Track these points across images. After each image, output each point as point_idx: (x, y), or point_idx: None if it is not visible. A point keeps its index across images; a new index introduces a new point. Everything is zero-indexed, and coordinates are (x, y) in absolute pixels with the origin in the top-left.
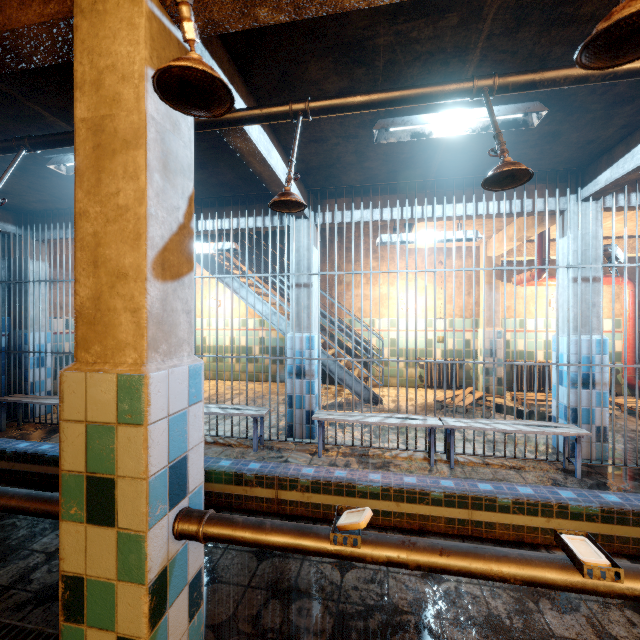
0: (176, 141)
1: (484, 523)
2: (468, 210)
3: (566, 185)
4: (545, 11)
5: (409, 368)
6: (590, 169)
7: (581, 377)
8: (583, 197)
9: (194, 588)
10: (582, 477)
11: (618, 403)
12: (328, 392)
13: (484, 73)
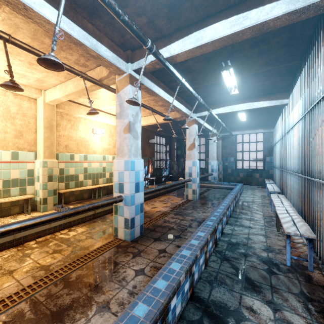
0: (191, 133)
1: None
2: None
3: None
4: (192, 81)
5: None
6: None
7: None
8: None
9: (193, 191)
10: (290, 267)
11: None
12: None
13: (211, 80)
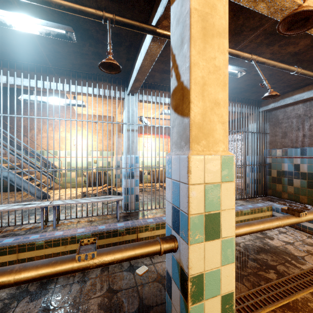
0: None
1: (27, 259)
2: (77, 89)
3: (124, 86)
4: None
5: (78, 177)
6: (129, 80)
7: (129, 174)
8: (128, 92)
9: None
10: (121, 219)
11: (162, 185)
12: (18, 195)
13: None
